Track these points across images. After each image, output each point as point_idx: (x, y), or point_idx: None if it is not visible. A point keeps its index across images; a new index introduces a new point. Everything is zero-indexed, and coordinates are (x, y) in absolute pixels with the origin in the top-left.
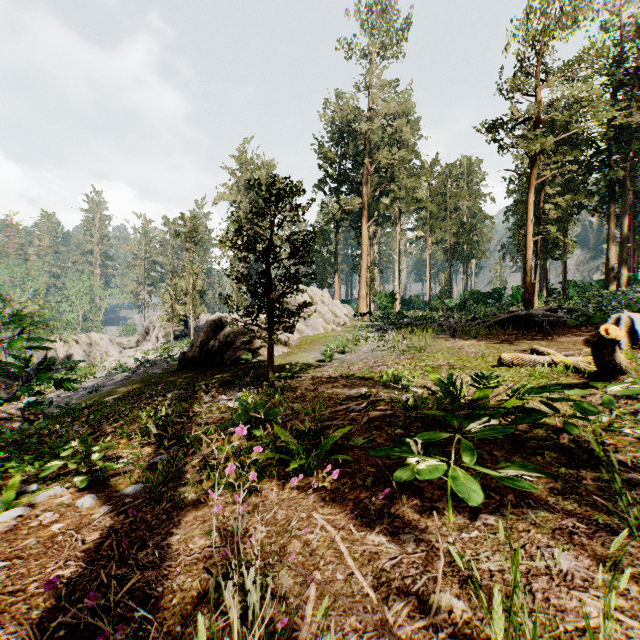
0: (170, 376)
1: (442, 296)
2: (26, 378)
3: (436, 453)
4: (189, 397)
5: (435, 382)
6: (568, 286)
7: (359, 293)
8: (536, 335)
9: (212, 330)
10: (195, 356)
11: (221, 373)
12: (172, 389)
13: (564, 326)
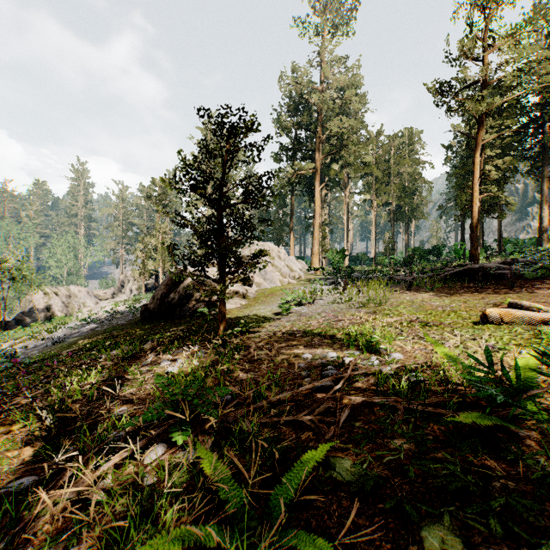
0: (131, 328)
1: (386, 253)
2: (8, 327)
3: (536, 549)
4: (133, 355)
5: (448, 357)
6: (504, 243)
7: (312, 250)
8: (497, 288)
9: (173, 283)
10: (156, 308)
11: (178, 325)
12: (123, 344)
13: (521, 279)
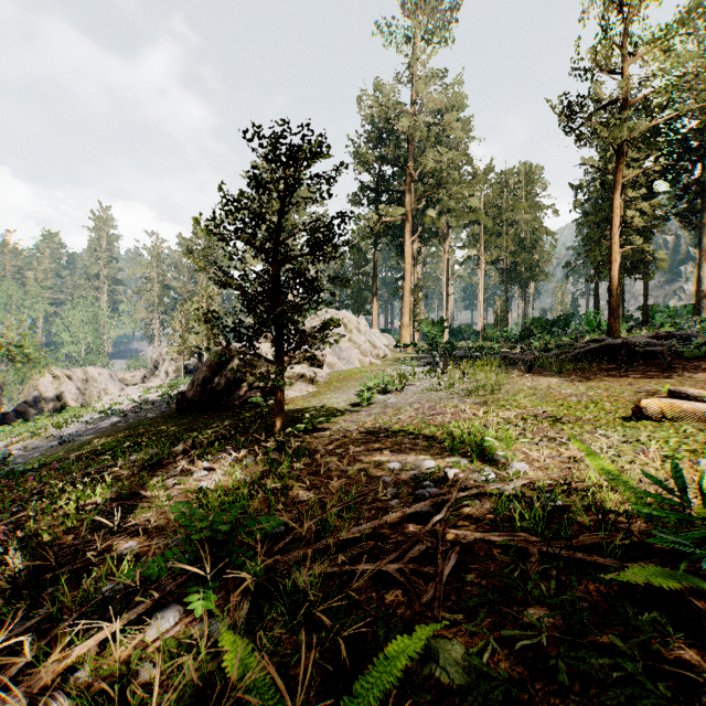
0: (163, 422)
1: (498, 324)
2: (6, 421)
3: None
4: (159, 462)
5: (605, 475)
6: (651, 311)
7: (401, 320)
8: (648, 370)
9: (218, 363)
10: (196, 396)
11: (224, 420)
12: (148, 445)
13: (678, 358)
